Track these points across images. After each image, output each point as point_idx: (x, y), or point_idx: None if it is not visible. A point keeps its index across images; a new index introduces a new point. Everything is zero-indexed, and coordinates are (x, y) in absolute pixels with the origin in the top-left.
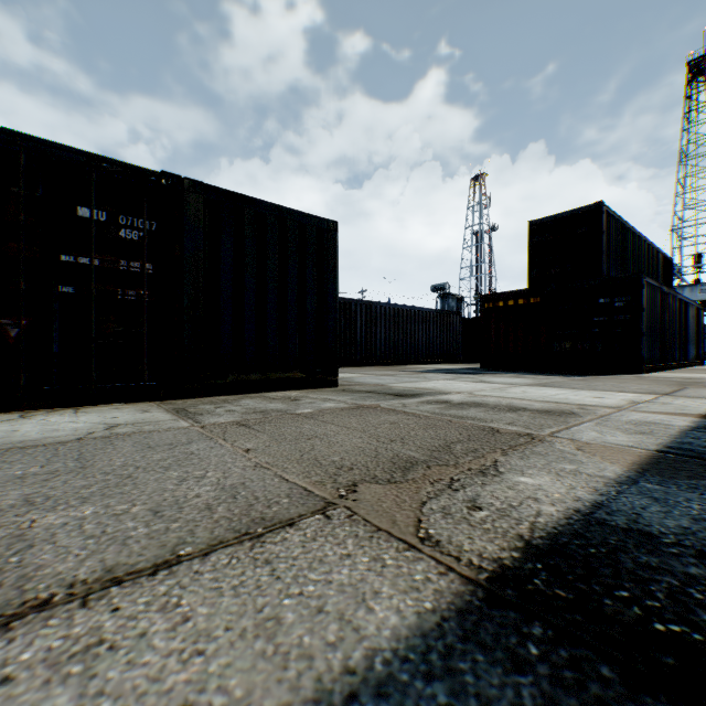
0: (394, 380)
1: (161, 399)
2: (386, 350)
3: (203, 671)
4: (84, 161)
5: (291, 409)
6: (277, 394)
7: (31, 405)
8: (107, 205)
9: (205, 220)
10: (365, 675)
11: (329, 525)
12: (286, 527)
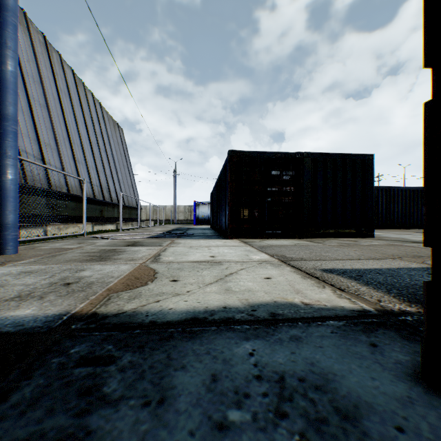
0: (410, 236)
1: (296, 238)
2: (402, 218)
3: (380, 265)
4: (273, 155)
5: (357, 243)
6: (342, 239)
7: (260, 237)
8: (279, 169)
9: (311, 167)
10: (410, 268)
11: (395, 260)
12: (383, 259)
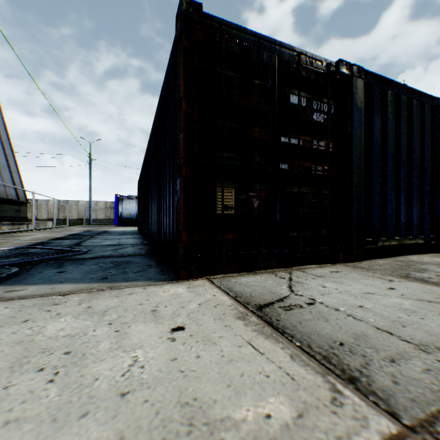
0: None
1: (339, 262)
2: None
3: None
4: (292, 56)
5: None
6: (419, 259)
7: (263, 265)
8: (304, 93)
9: (364, 102)
10: None
11: None
12: None
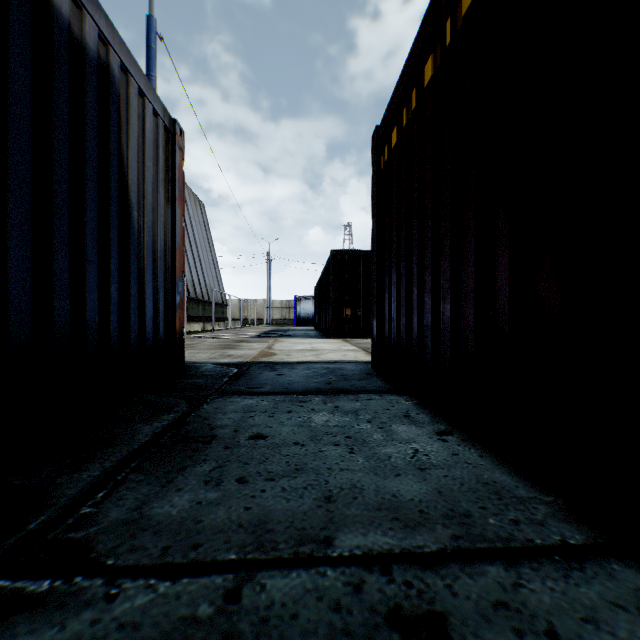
0: None
1: None
2: None
3: None
4: None
5: None
6: None
7: (363, 337)
8: None
9: None
10: None
11: None
12: None
